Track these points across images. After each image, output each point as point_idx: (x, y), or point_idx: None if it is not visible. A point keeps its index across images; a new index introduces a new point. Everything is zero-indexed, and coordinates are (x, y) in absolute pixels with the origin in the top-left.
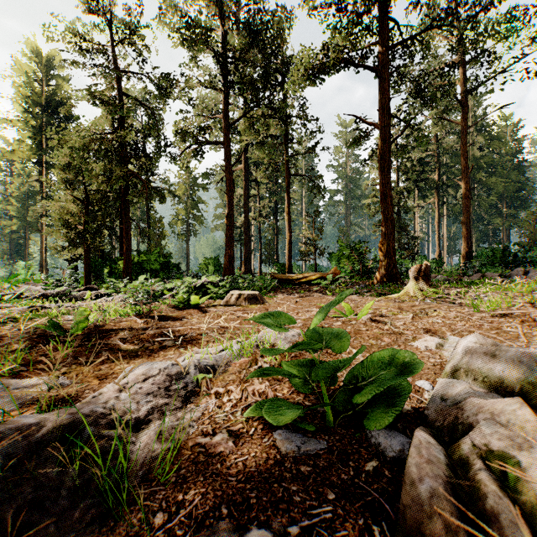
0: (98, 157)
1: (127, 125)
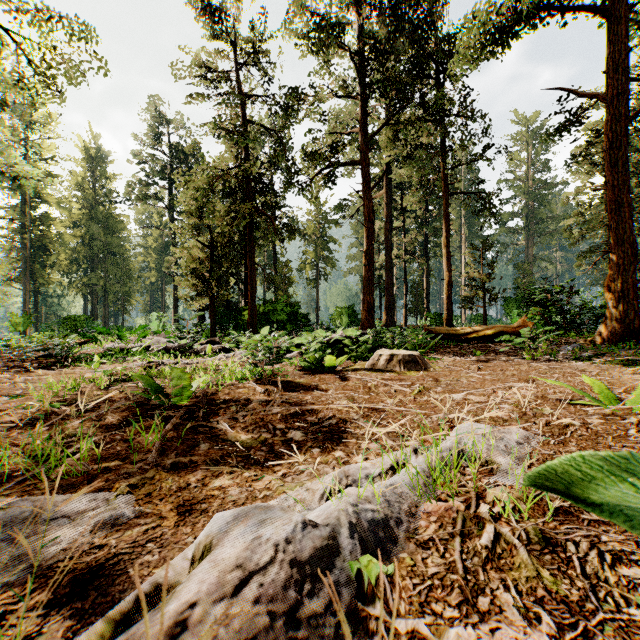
0: (223, 197)
1: (253, 157)
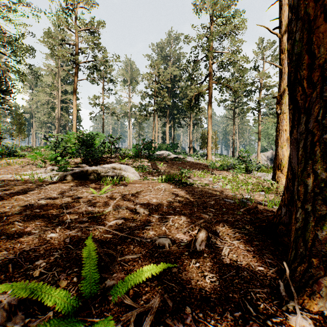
0: None
1: None
